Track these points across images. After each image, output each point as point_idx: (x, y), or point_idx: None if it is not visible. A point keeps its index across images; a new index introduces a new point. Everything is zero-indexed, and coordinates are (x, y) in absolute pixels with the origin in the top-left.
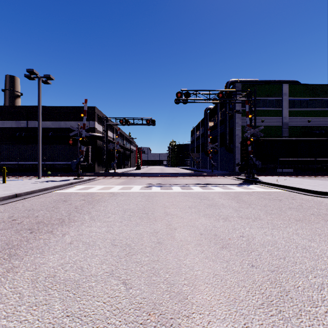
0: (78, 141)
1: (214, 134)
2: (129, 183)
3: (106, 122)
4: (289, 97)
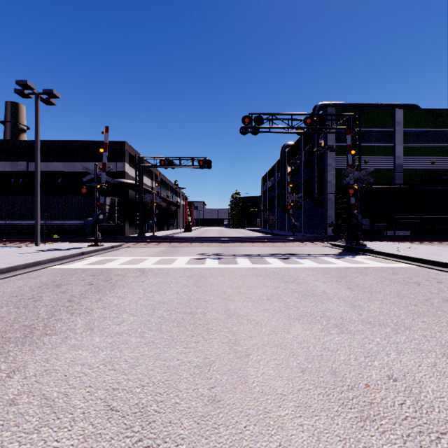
0: (95, 190)
1: (295, 181)
2: (172, 252)
3: (141, 163)
4: (404, 127)
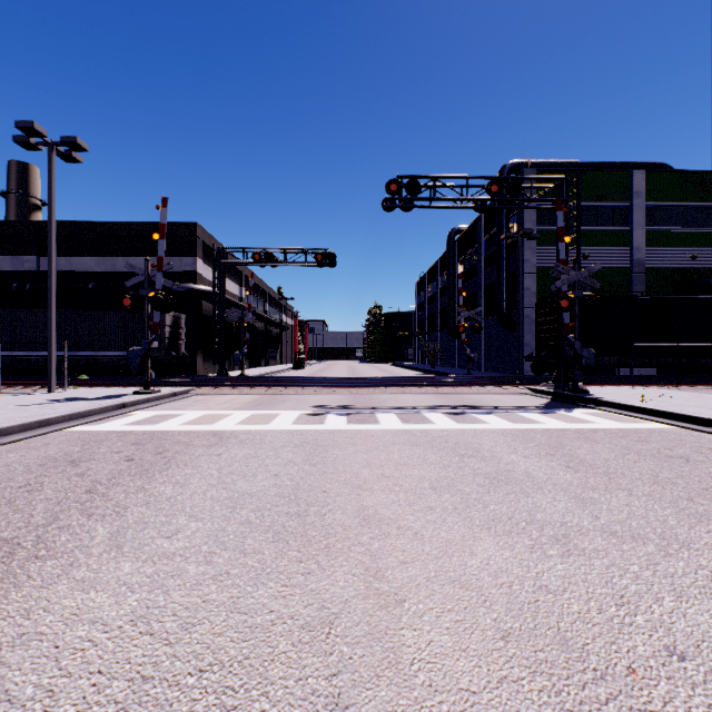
0: (146, 301)
1: (471, 287)
2: (271, 403)
3: (222, 258)
4: (647, 200)
